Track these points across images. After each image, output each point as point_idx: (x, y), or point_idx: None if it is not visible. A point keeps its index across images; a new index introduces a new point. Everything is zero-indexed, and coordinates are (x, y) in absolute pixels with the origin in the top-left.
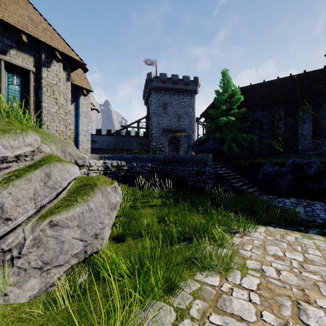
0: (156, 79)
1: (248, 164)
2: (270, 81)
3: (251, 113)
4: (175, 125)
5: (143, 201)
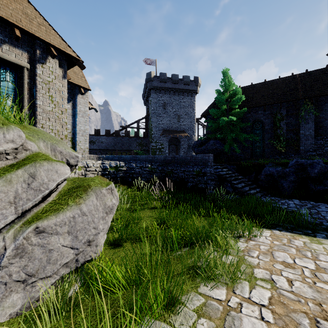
0: (156, 78)
1: (249, 164)
2: (271, 81)
3: (252, 113)
4: (175, 125)
5: (143, 203)
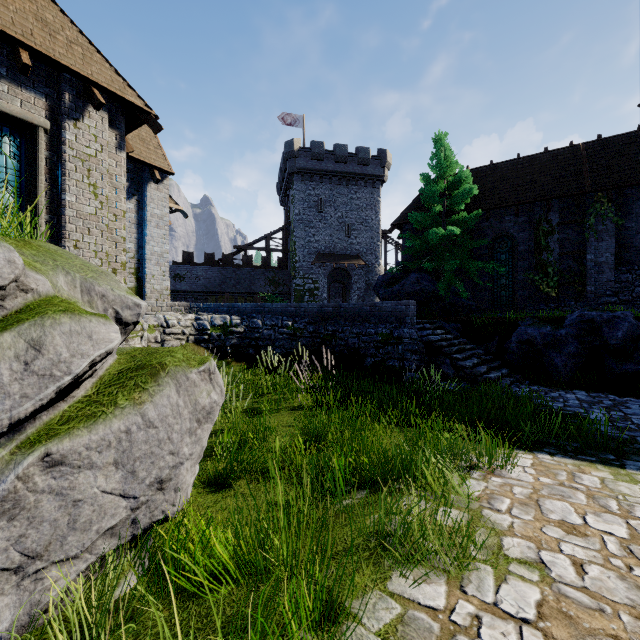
0: (304, 153)
1: (488, 321)
2: (530, 157)
3: (493, 221)
4: (341, 244)
5: (276, 398)
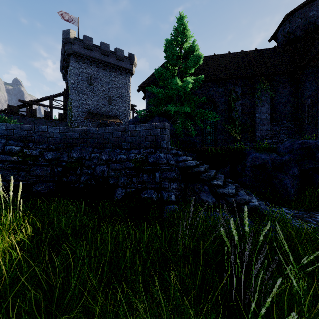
0: (78, 42)
1: (216, 151)
2: (222, 55)
3: (203, 90)
4: (105, 108)
5: None
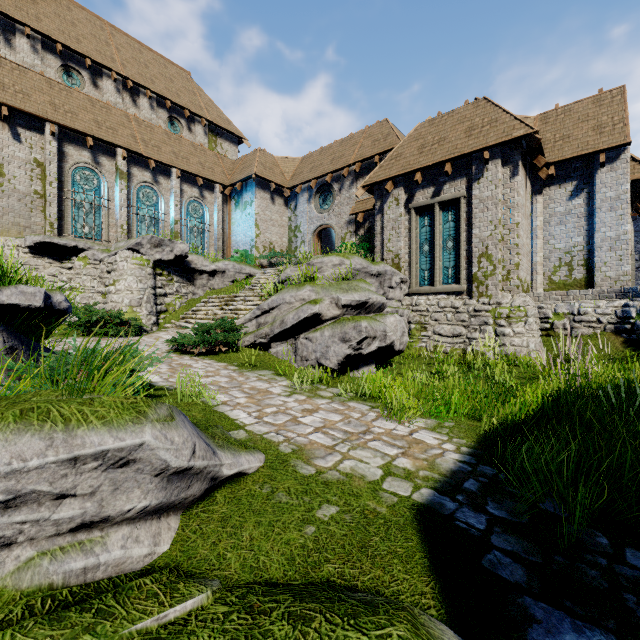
0: None
1: None
2: None
3: None
4: None
5: None
